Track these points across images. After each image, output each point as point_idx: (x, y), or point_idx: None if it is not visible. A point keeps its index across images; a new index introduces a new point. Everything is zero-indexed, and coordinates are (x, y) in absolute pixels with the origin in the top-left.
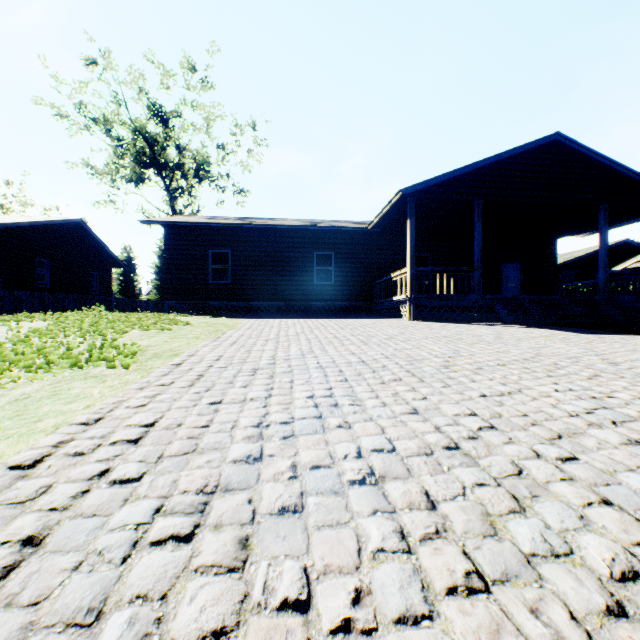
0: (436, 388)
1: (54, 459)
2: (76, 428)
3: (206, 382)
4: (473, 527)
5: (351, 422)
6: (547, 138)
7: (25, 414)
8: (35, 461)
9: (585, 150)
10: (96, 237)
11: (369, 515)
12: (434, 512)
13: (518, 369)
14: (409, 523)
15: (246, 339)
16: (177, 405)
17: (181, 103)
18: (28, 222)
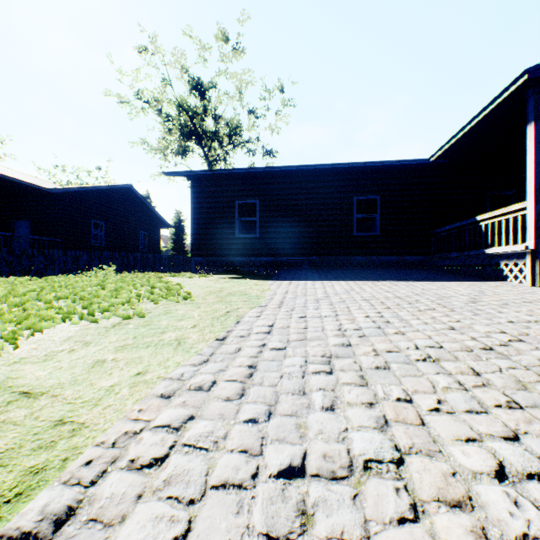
0: None
1: None
2: None
3: None
4: None
5: None
6: None
7: None
8: None
9: None
10: (144, 200)
11: None
12: None
13: None
14: None
15: (279, 350)
16: None
17: (216, 75)
18: (82, 187)
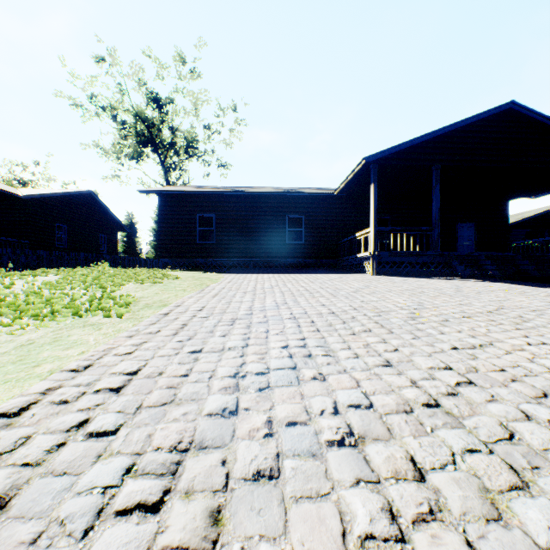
0: (406, 340)
1: (39, 407)
2: (66, 375)
3: (189, 331)
4: (473, 507)
5: (325, 374)
6: (502, 107)
7: (27, 359)
8: (21, 409)
9: (539, 116)
10: (104, 205)
11: (351, 486)
12: (424, 485)
13: (484, 321)
14: (398, 498)
15: (227, 291)
16: (160, 353)
17: (173, 91)
18: (49, 193)
